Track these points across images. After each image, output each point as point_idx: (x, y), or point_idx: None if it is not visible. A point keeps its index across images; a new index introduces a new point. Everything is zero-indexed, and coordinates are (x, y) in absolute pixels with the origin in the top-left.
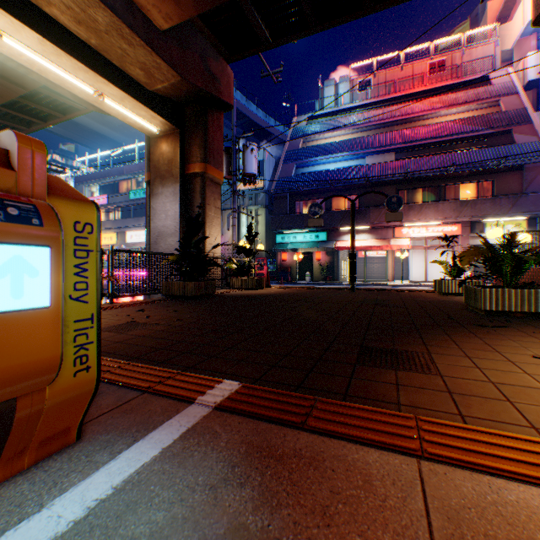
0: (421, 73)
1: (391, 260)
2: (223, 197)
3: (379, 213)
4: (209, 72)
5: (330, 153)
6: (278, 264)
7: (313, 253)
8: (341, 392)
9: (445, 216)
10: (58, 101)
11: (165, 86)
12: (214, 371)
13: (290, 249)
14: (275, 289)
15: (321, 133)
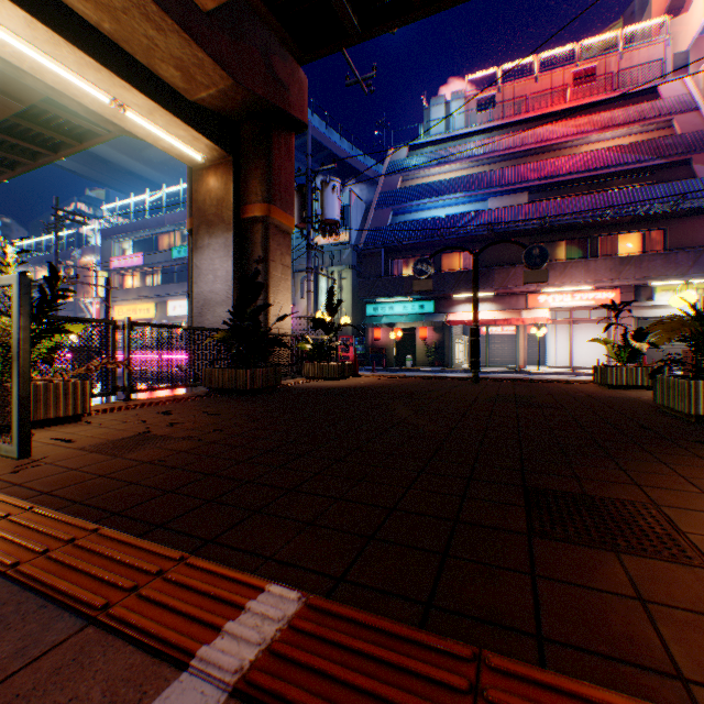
0: (563, 86)
1: (522, 338)
2: (295, 255)
3: (506, 275)
4: (274, 75)
5: (439, 194)
6: (369, 344)
7: (416, 329)
8: (527, 629)
9: (598, 278)
10: (71, 123)
11: (212, 94)
12: (254, 554)
13: (385, 324)
14: (366, 379)
15: (426, 168)
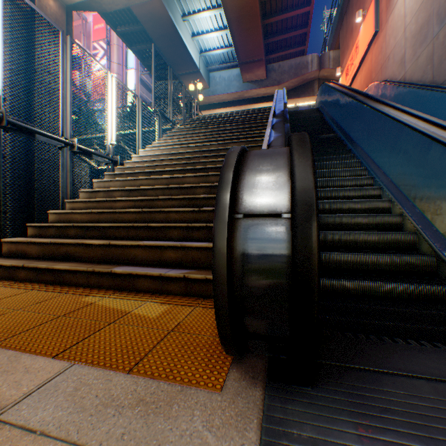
0: None
1: None
2: None
3: None
4: None
5: None
6: None
7: None
8: None
9: None
10: None
11: (98, 0)
12: None
13: None
14: None
15: None
